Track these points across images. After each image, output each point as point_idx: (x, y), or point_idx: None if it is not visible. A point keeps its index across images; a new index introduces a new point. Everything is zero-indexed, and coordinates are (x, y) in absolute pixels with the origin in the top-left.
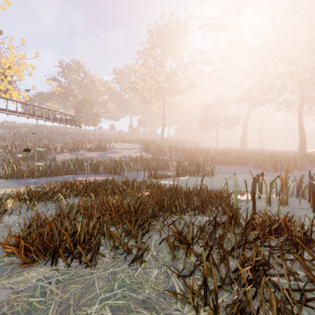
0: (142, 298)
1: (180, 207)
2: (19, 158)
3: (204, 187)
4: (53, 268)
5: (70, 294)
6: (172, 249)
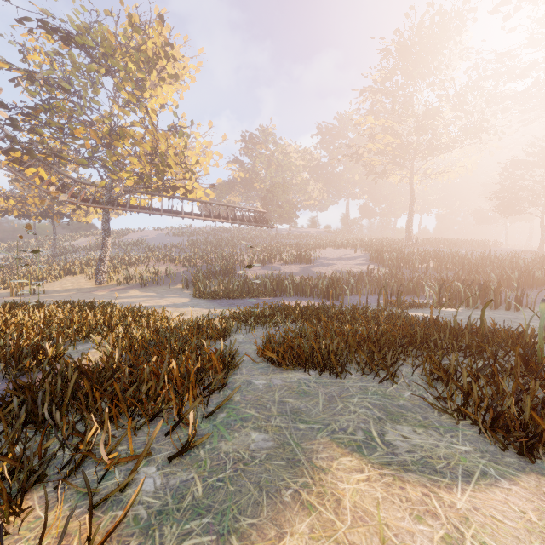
0: (397, 404)
1: (442, 343)
2: (207, 274)
3: (485, 321)
4: (307, 375)
5: (330, 390)
6: (428, 376)
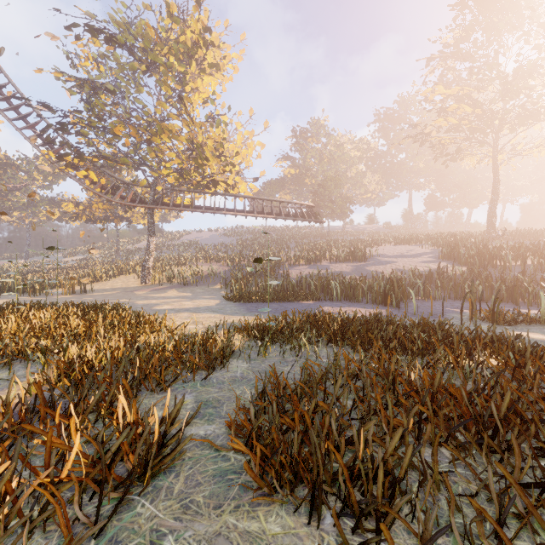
0: None
1: None
2: (247, 274)
3: None
4: (313, 533)
5: None
6: None
